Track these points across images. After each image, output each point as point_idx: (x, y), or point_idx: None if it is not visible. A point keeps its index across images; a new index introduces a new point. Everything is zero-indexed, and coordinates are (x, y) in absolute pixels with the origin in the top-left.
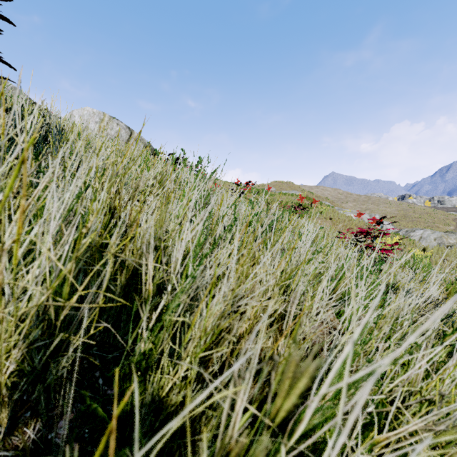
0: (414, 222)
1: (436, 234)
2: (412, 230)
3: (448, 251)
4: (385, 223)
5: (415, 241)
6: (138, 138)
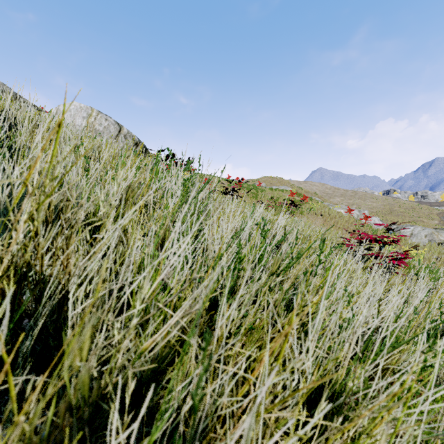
0: (400, 216)
1: (427, 231)
2: (402, 227)
3: (440, 249)
4: (374, 219)
5: (406, 238)
6: (58, 138)
